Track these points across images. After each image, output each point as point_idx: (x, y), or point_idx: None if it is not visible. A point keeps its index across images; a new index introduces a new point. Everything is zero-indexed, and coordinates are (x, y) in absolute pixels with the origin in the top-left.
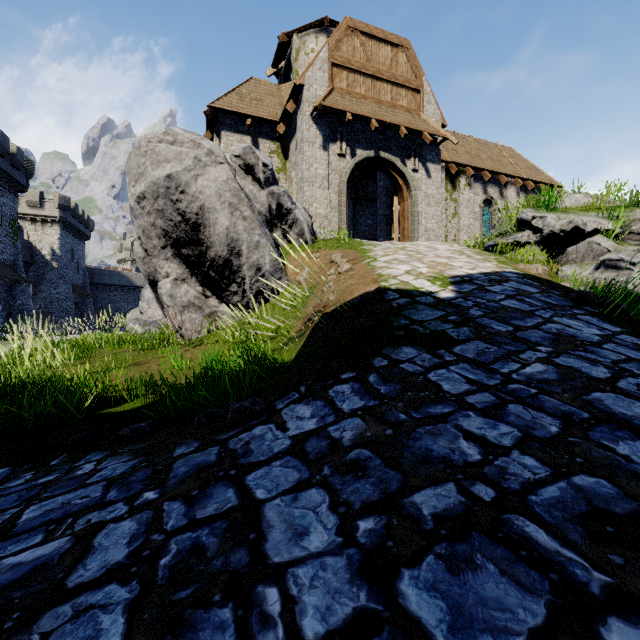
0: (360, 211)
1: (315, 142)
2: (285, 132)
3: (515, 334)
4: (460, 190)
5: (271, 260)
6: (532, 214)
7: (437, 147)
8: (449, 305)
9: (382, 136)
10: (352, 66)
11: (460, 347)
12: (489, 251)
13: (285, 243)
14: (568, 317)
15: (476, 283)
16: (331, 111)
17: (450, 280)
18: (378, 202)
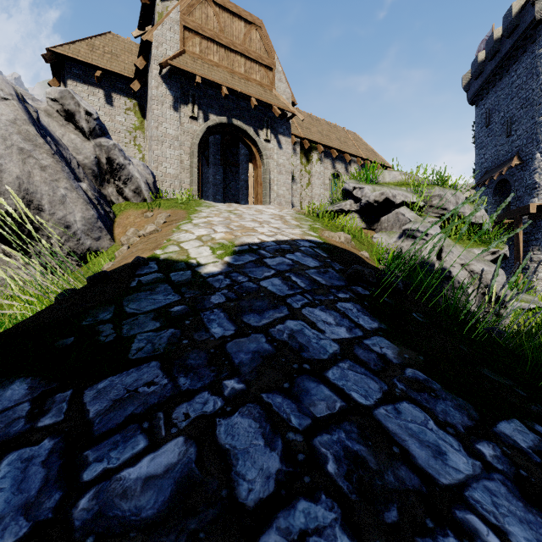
0: (230, 176)
1: (165, 101)
2: (143, 91)
3: (225, 345)
4: (313, 163)
5: (84, 217)
6: (353, 185)
7: (288, 122)
8: (198, 285)
9: (236, 105)
10: (205, 33)
11: (108, 381)
12: (321, 217)
13: (121, 200)
14: (324, 306)
15: (259, 253)
16: (180, 72)
17: (235, 249)
18: (240, 168)
